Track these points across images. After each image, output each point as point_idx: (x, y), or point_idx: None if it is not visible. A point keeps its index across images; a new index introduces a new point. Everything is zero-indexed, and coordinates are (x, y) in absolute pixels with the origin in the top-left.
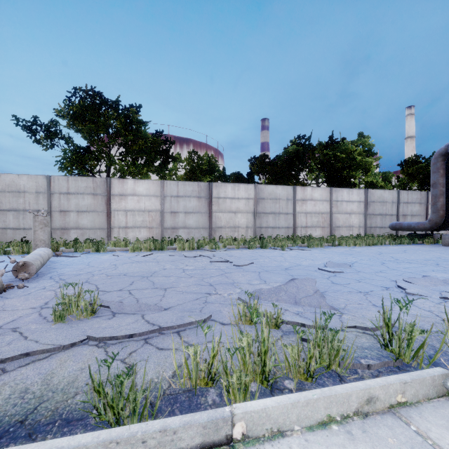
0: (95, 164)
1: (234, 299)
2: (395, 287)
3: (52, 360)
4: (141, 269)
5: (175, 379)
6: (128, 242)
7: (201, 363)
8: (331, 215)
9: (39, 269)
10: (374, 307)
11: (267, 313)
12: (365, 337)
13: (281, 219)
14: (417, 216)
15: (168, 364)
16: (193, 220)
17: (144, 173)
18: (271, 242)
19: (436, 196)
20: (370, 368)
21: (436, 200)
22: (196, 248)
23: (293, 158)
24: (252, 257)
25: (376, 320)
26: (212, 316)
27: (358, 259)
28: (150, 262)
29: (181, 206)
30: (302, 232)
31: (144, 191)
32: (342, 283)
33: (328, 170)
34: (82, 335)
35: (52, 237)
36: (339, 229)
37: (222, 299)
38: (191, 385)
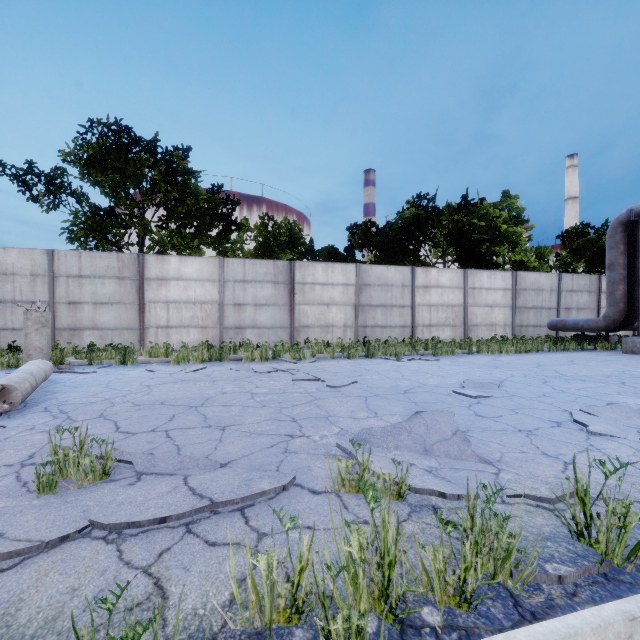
0: (121, 233)
1: (330, 445)
2: (570, 423)
3: (25, 571)
4: (187, 393)
5: (235, 608)
6: (171, 348)
7: (280, 583)
8: (465, 309)
9: (28, 395)
10: (546, 458)
11: (385, 475)
12: (541, 514)
13: (394, 314)
14: (585, 310)
15: (223, 576)
16: (266, 316)
17: (194, 247)
18: (380, 348)
19: (613, 283)
20: (563, 582)
21: (613, 288)
22: (272, 357)
23: (411, 227)
24: (354, 373)
25: (554, 484)
26: (296, 478)
27: (508, 376)
28: (202, 380)
29: (249, 296)
30: (423, 333)
31: (194, 273)
32: (490, 415)
33: (461, 244)
34: (82, 519)
35: (57, 341)
36: (476, 329)
37: (311, 445)
38: (263, 622)
